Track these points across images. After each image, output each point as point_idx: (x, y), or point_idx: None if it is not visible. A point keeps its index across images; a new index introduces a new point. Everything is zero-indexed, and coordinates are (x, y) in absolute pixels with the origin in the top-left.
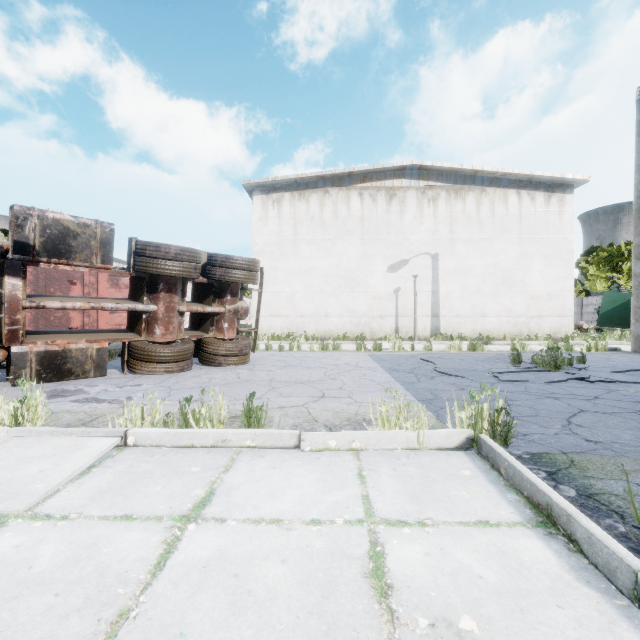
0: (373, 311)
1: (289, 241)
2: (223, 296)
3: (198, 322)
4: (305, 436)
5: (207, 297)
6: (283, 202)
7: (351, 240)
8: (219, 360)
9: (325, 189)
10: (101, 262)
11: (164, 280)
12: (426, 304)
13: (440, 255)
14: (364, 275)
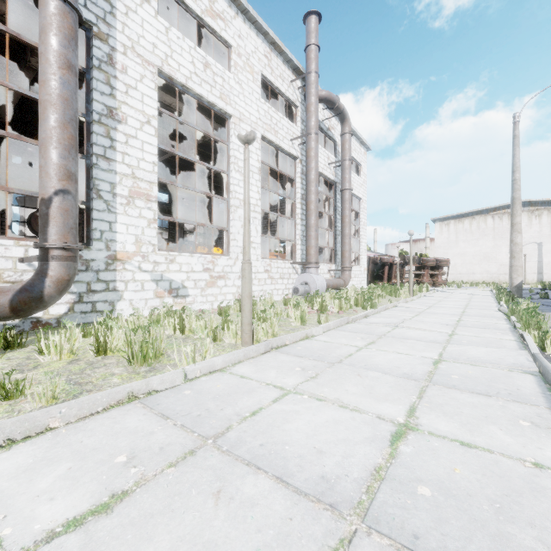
0: (500, 271)
1: (453, 241)
2: (439, 269)
3: (430, 276)
4: (467, 288)
5: (434, 269)
6: (450, 224)
7: (487, 239)
8: (438, 285)
9: (472, 217)
10: (416, 264)
11: (427, 266)
12: (533, 267)
13: (543, 243)
14: (495, 254)
